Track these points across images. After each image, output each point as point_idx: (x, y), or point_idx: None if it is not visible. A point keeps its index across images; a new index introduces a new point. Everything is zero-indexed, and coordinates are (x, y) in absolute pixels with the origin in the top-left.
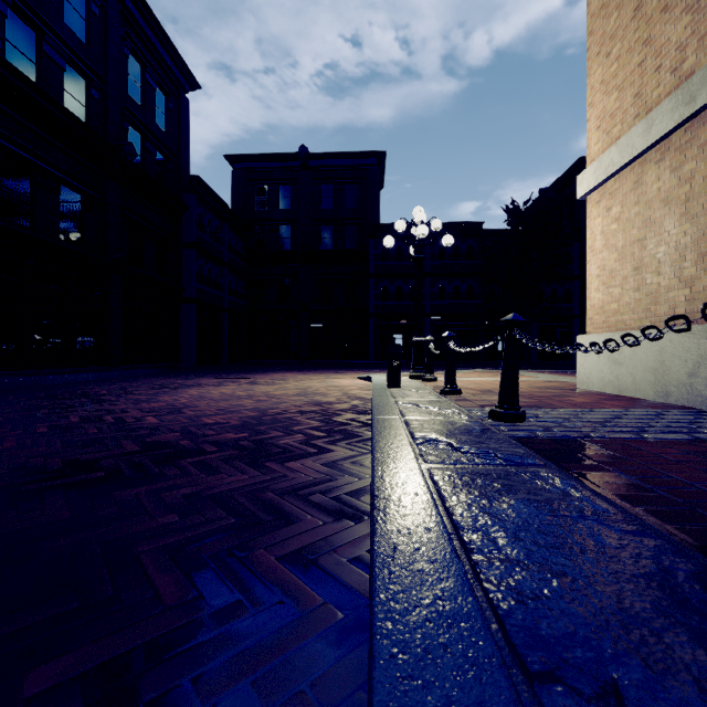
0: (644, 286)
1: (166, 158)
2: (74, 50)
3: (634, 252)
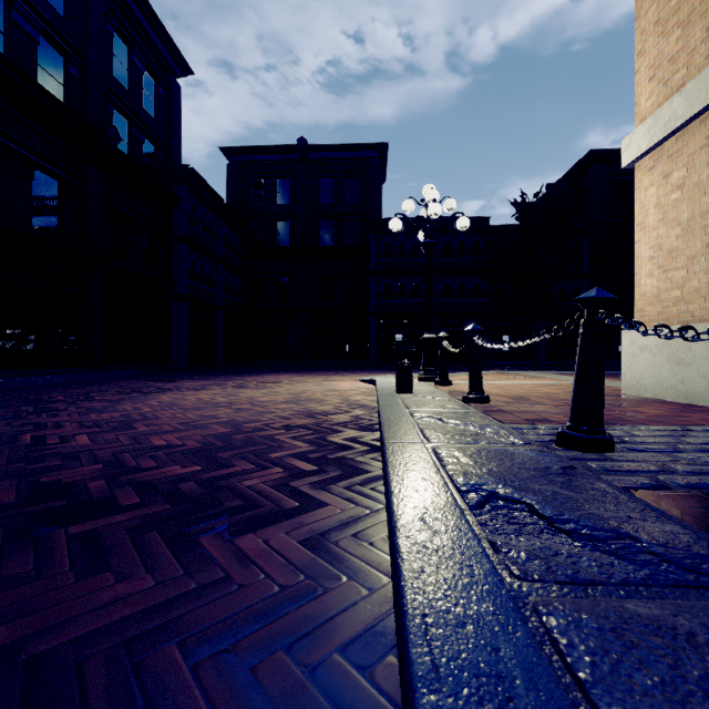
0: None
1: (155, 146)
2: (49, 21)
3: (707, 224)
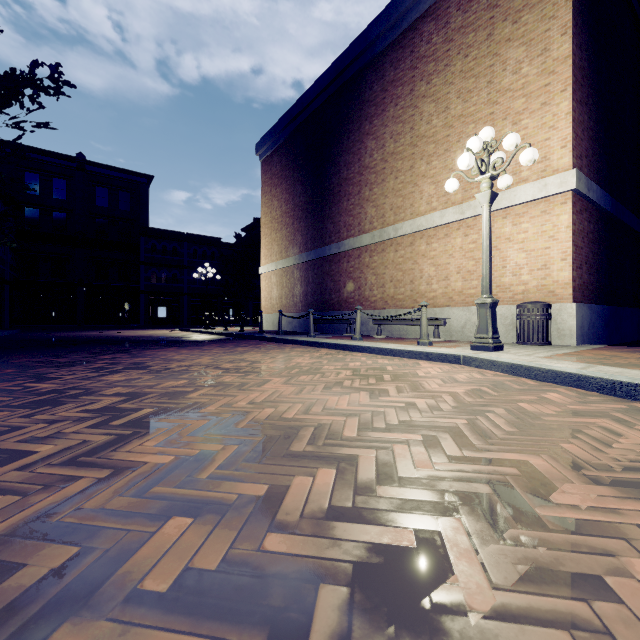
0: (272, 303)
1: None
2: None
3: (270, 294)
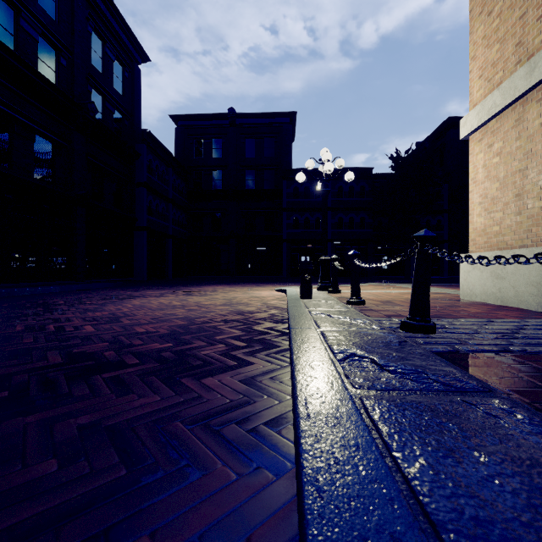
0: (526, 210)
1: (122, 116)
2: (46, 25)
3: (516, 181)
